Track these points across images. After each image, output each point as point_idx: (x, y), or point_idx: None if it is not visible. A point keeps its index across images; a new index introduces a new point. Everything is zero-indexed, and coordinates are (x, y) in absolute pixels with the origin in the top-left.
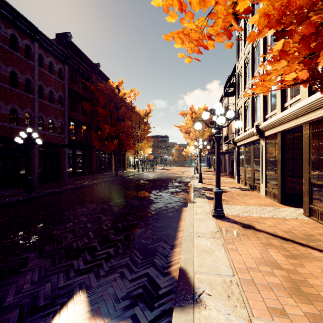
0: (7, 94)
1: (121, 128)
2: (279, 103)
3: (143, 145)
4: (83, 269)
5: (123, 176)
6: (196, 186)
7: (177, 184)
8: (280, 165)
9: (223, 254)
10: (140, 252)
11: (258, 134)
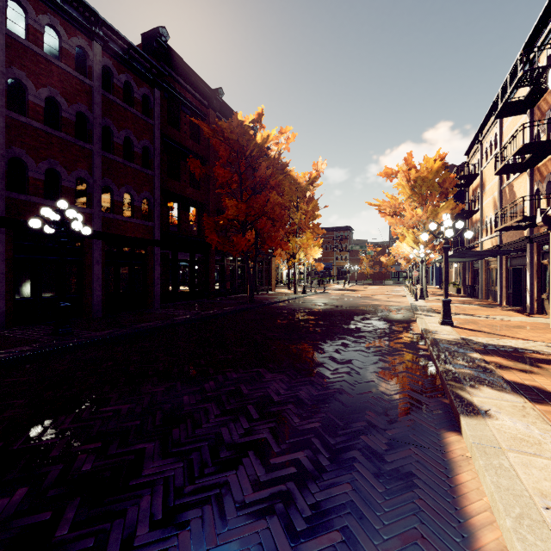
0: (40, 140)
1: (259, 205)
2: None
3: (304, 242)
4: None
5: (264, 302)
6: (442, 335)
7: (385, 327)
8: None
9: None
10: None
11: None
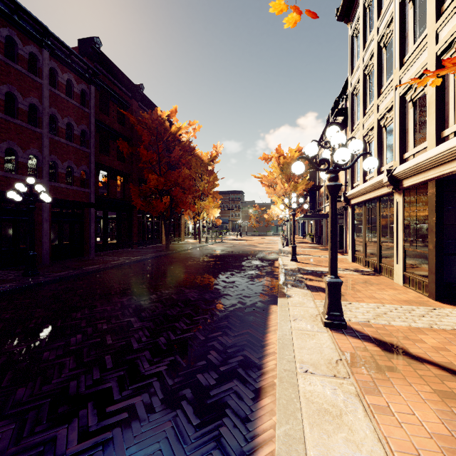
0: (1, 126)
1: (174, 179)
2: (432, 131)
3: (206, 204)
4: (72, 454)
5: (177, 250)
6: (288, 267)
7: (259, 264)
8: (435, 235)
9: (364, 423)
10: (194, 406)
11: (391, 184)
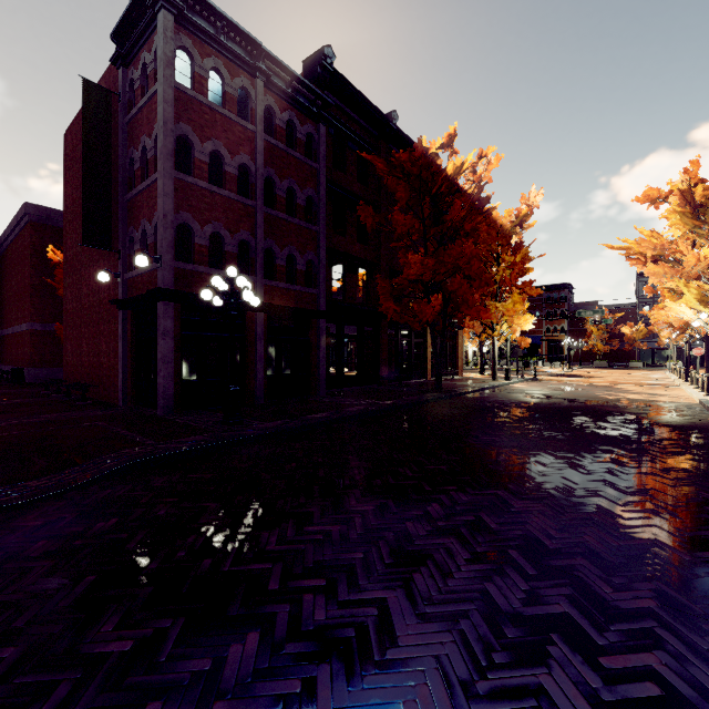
0: (205, 201)
1: (452, 258)
2: None
3: (508, 308)
4: None
5: (456, 391)
6: None
7: (675, 437)
8: None
9: None
10: None
11: None
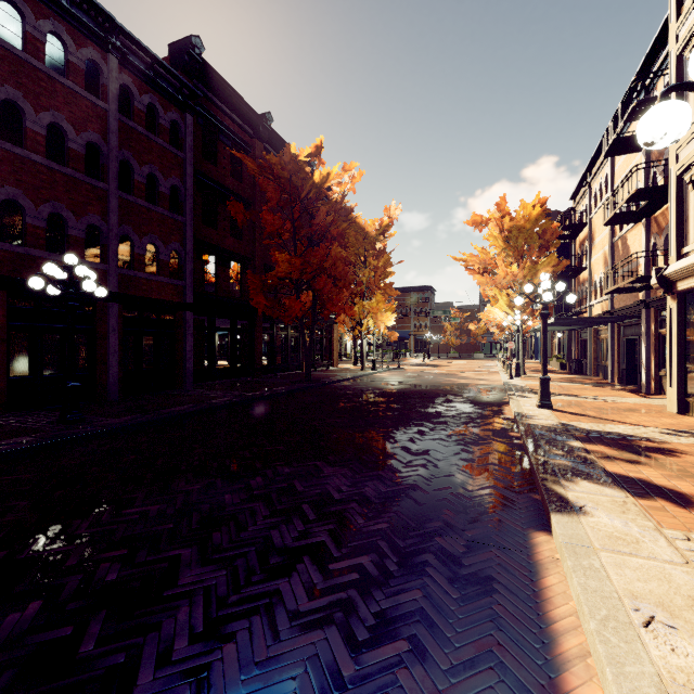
0: (41, 178)
1: (317, 260)
2: None
3: (373, 306)
4: None
5: (324, 381)
6: (538, 420)
7: (472, 411)
8: None
9: None
10: None
11: None
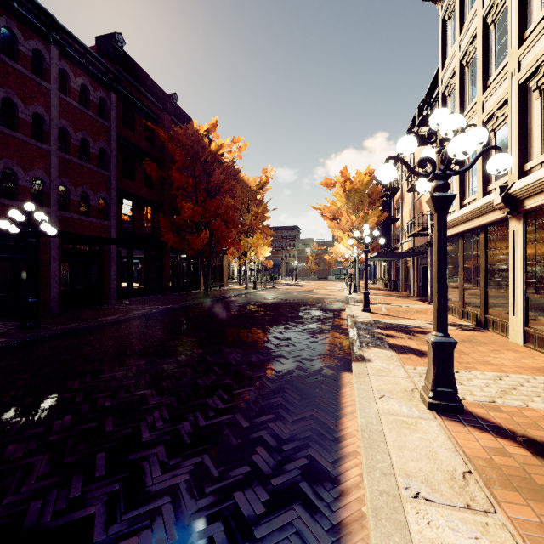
0: None
1: (213, 208)
2: None
3: (254, 242)
4: None
5: (218, 297)
6: (360, 319)
7: (321, 315)
8: None
9: None
10: None
11: (507, 206)
